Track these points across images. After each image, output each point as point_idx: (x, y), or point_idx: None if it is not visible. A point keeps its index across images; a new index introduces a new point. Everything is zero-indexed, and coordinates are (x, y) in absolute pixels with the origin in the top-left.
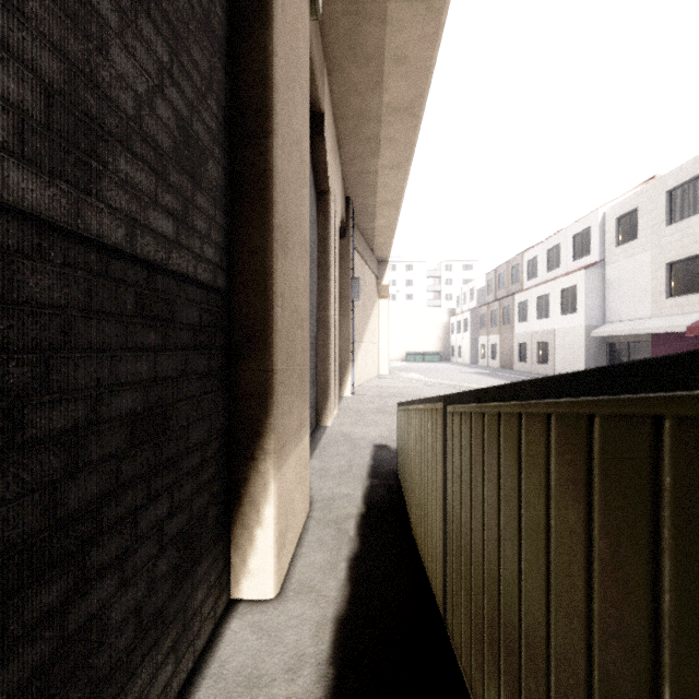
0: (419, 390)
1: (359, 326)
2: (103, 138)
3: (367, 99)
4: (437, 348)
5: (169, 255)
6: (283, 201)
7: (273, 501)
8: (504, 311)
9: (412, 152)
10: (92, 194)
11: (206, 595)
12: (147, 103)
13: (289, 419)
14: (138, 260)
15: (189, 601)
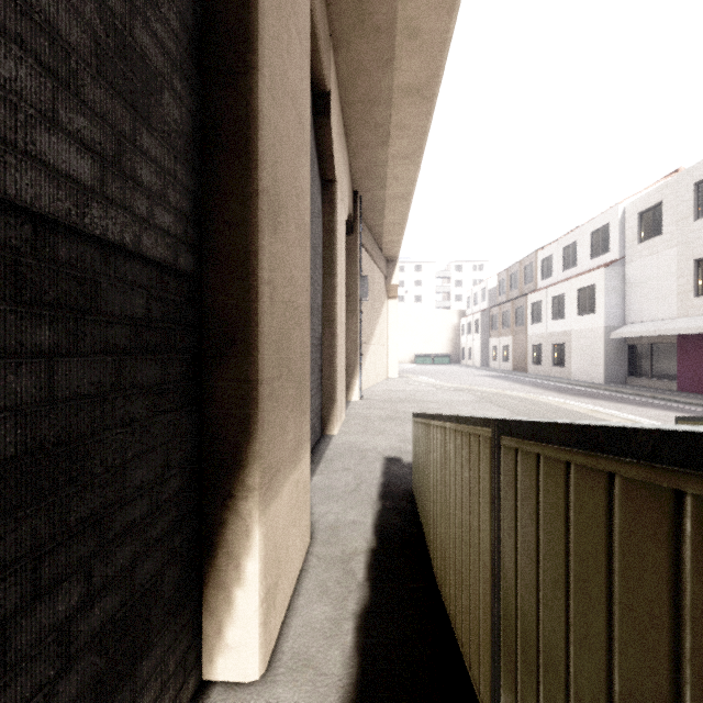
0: (431, 394)
1: (368, 327)
2: None
3: (376, 80)
4: (447, 350)
5: (85, 209)
6: (272, 161)
7: (258, 552)
8: (516, 312)
9: (424, 140)
10: None
11: (160, 693)
12: None
13: (282, 440)
14: (9, 206)
15: None
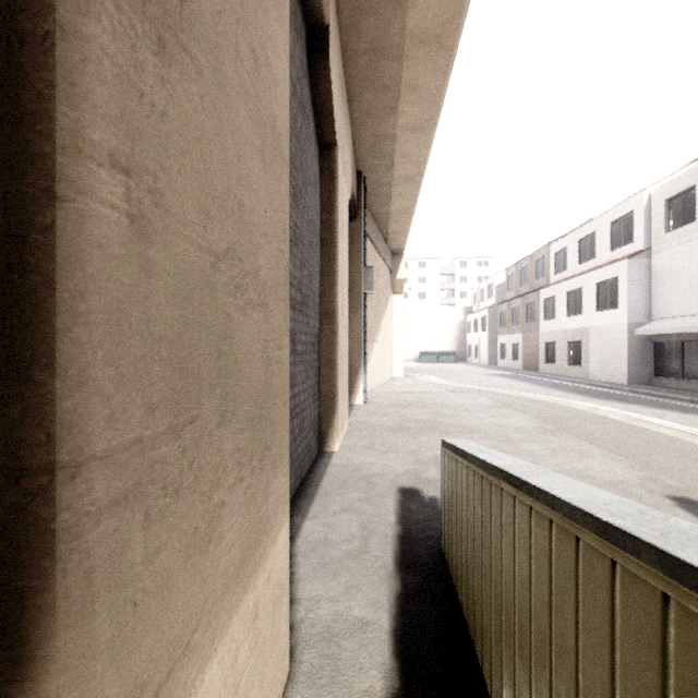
0: (442, 397)
1: (372, 323)
2: None
3: (386, 23)
4: (452, 348)
5: None
6: None
7: None
8: (527, 308)
9: (439, 106)
10: None
11: None
12: None
13: (201, 567)
14: None
15: None
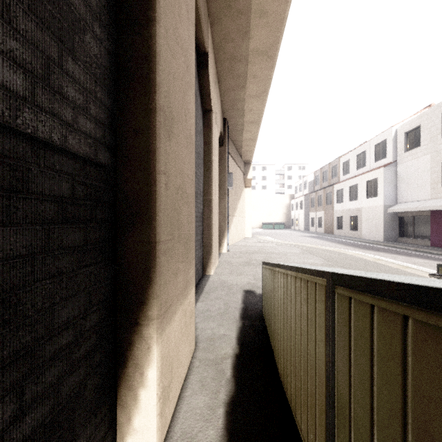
0: (273, 248)
1: (232, 205)
2: None
3: (238, 45)
4: (282, 220)
5: (17, 112)
6: (167, 89)
7: (156, 364)
8: (327, 196)
9: (269, 85)
10: None
11: None
12: None
13: (174, 283)
14: None
15: None
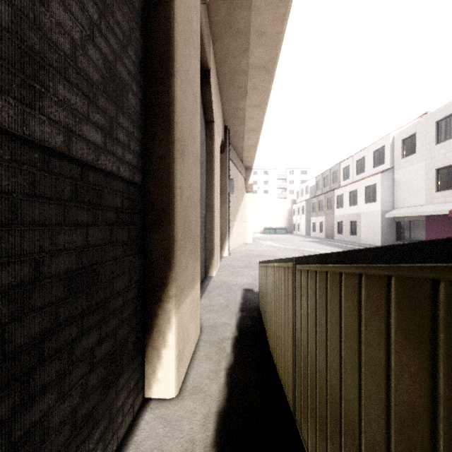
0: (273, 252)
1: (233, 210)
2: (44, 68)
3: (239, 60)
4: (284, 225)
5: (98, 157)
6: (181, 123)
7: (174, 330)
8: (327, 201)
9: (268, 96)
10: (35, 109)
11: (127, 397)
12: (81, 46)
13: (186, 273)
14: (73, 160)
15: (114, 402)
